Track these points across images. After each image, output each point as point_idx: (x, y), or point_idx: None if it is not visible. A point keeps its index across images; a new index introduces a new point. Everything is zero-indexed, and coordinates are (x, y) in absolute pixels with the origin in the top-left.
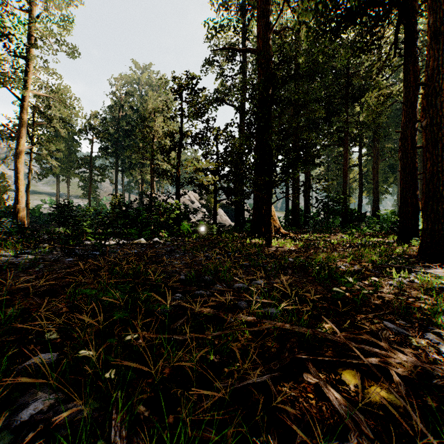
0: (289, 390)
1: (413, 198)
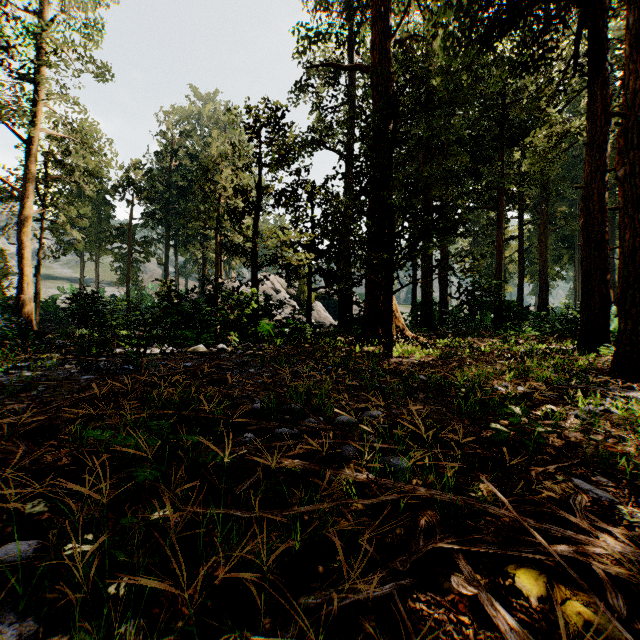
0: (428, 608)
1: (602, 285)
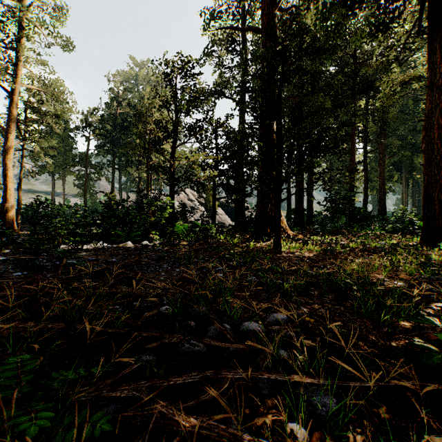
0: None
1: (440, 195)
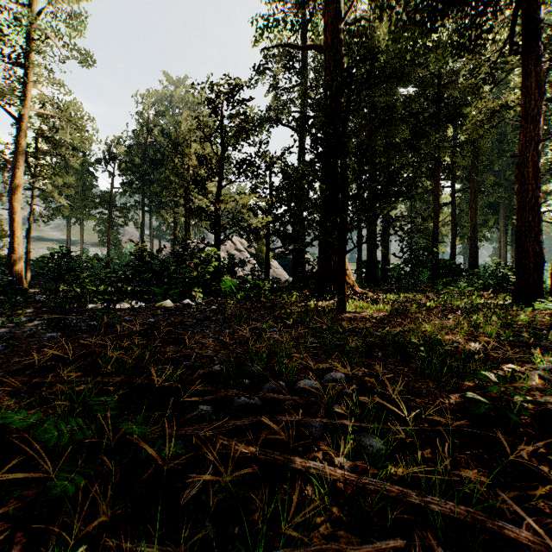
0: None
1: (536, 245)
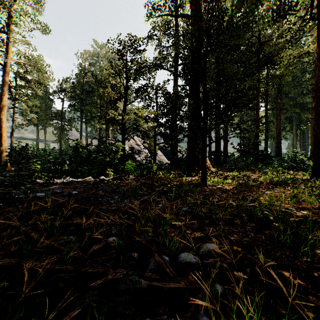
0: None
1: None
